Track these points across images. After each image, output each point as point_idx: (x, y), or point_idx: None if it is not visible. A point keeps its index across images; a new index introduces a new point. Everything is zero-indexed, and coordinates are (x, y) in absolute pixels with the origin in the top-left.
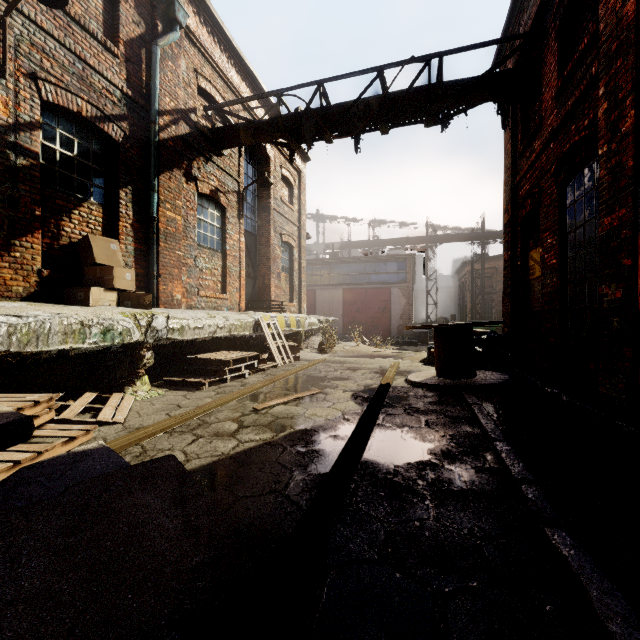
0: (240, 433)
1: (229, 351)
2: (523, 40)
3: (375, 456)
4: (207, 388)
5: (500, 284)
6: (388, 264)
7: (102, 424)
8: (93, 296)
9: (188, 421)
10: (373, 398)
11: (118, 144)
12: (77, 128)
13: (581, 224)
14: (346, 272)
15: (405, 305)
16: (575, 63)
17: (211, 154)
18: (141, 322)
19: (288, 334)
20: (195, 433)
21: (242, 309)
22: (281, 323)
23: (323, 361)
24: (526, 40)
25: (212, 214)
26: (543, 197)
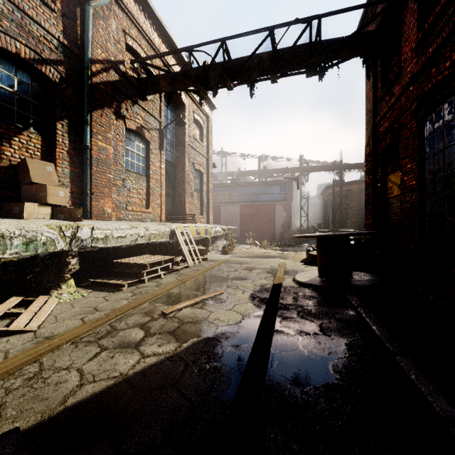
0: (144, 343)
1: (149, 255)
2: (386, 4)
3: (278, 375)
4: (126, 289)
5: (353, 202)
6: (273, 187)
7: (14, 333)
8: (27, 210)
9: (98, 328)
10: (269, 300)
11: (55, 84)
12: (17, 68)
13: (440, 151)
14: (242, 193)
15: (285, 217)
16: (436, 15)
17: (137, 98)
18: (66, 233)
19: (198, 240)
20: (100, 344)
21: (162, 220)
22: (192, 231)
23: (225, 261)
24: (389, 4)
25: (138, 146)
26: (402, 131)
